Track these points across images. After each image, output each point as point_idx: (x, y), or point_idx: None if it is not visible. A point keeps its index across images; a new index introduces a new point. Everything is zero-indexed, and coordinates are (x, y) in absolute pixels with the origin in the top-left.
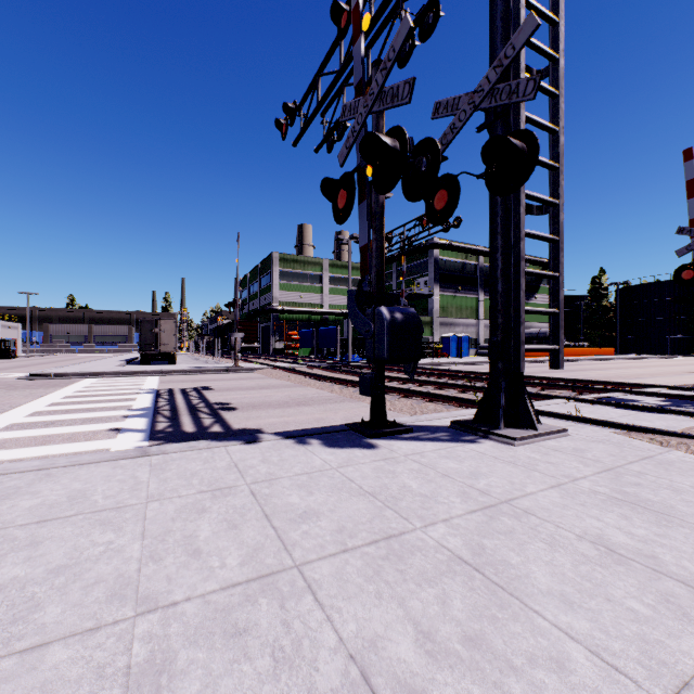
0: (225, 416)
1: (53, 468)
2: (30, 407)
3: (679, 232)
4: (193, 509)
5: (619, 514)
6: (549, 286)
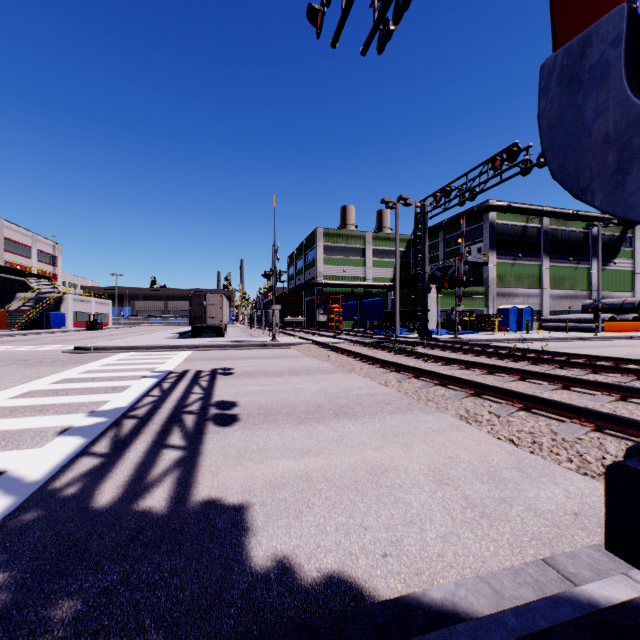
0: (205, 444)
1: None
2: None
3: None
4: None
5: None
6: None
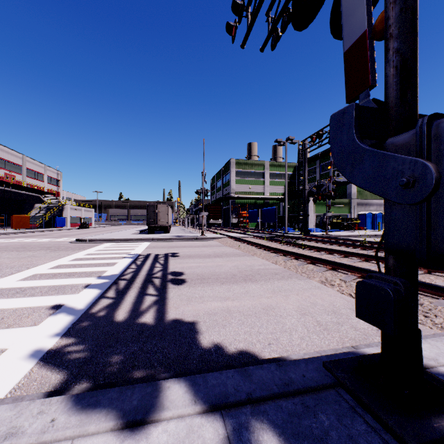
0: (168, 294)
1: None
2: (38, 268)
3: None
4: None
5: None
6: None
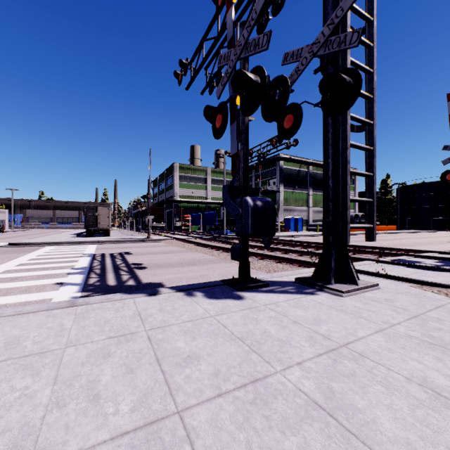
0: (137, 273)
1: (1, 317)
2: (4, 266)
3: (444, 148)
4: (100, 353)
5: (434, 357)
6: (365, 182)
